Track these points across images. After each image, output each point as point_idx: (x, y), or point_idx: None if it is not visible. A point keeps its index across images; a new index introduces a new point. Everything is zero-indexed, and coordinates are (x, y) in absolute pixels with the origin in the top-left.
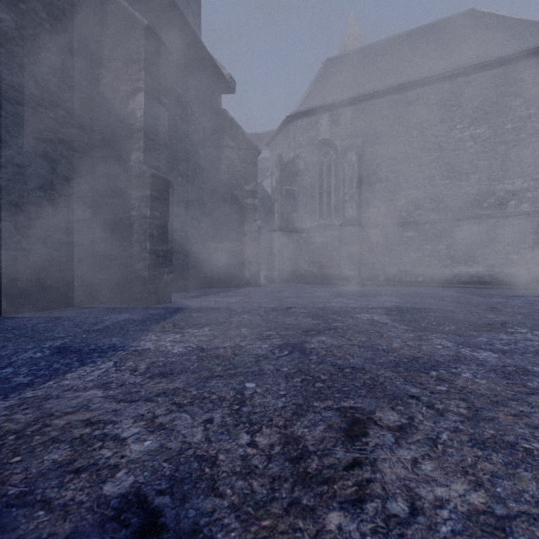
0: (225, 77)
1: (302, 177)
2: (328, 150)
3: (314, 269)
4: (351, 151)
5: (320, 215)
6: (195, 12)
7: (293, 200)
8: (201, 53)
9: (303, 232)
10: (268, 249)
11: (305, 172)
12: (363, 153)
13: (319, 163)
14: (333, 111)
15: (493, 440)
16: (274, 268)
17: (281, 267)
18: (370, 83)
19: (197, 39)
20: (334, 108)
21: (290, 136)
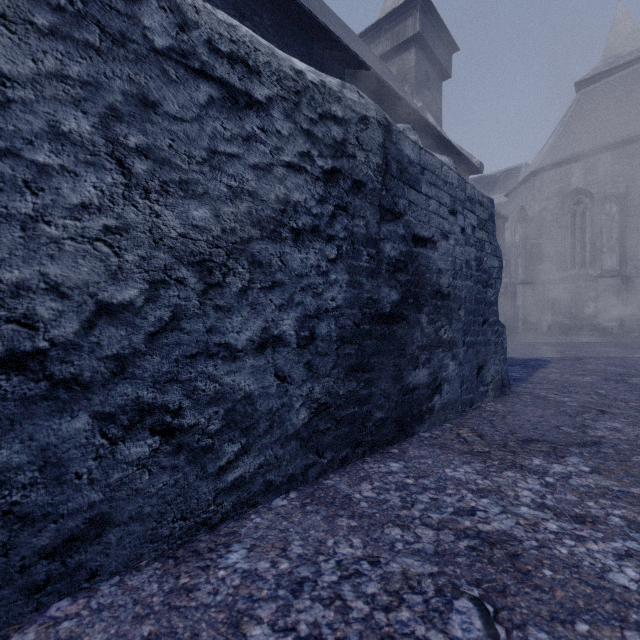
0: (476, 167)
1: (549, 228)
2: (581, 198)
3: (564, 320)
4: (610, 202)
5: (571, 265)
6: (437, 99)
7: (538, 253)
8: (460, 159)
9: (550, 283)
10: (510, 302)
11: (552, 223)
12: (628, 199)
13: (570, 213)
14: (588, 159)
15: (620, 361)
16: (517, 319)
17: (525, 318)
18: (639, 120)
19: (459, 153)
20: (589, 156)
21: (535, 189)
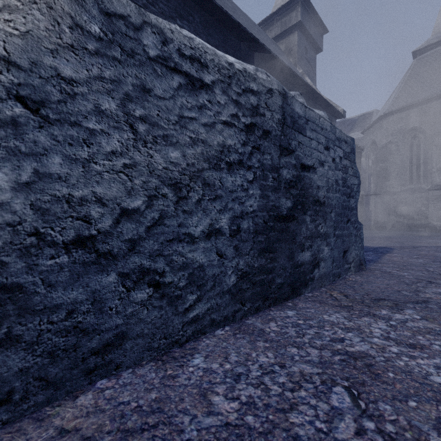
0: (340, 113)
1: (393, 156)
2: (417, 134)
3: (404, 220)
4: (438, 136)
5: (410, 181)
6: (313, 66)
7: (385, 173)
8: (329, 108)
9: (394, 194)
10: (365, 207)
11: (396, 152)
12: None
13: (409, 144)
14: (422, 106)
15: None
16: (370, 219)
17: (376, 219)
18: None
19: (329, 104)
20: (423, 104)
21: (383, 128)
